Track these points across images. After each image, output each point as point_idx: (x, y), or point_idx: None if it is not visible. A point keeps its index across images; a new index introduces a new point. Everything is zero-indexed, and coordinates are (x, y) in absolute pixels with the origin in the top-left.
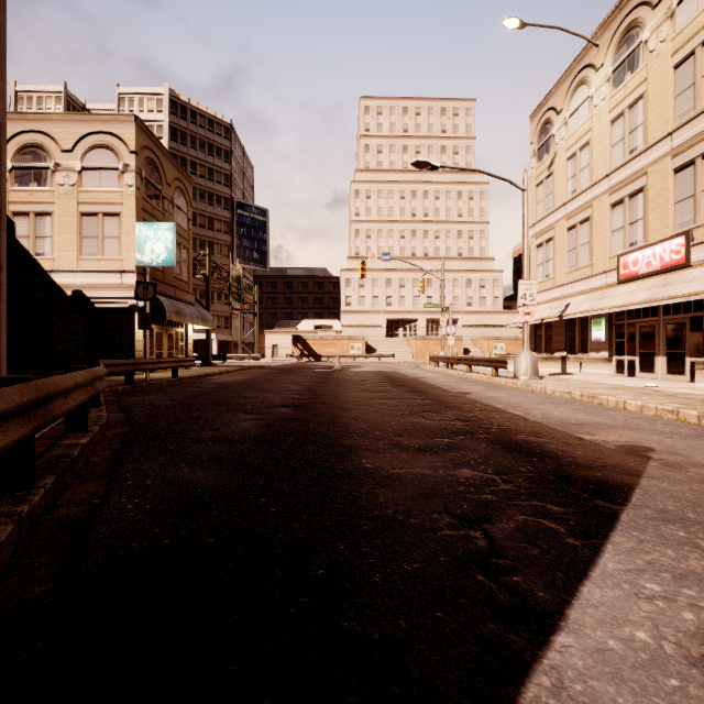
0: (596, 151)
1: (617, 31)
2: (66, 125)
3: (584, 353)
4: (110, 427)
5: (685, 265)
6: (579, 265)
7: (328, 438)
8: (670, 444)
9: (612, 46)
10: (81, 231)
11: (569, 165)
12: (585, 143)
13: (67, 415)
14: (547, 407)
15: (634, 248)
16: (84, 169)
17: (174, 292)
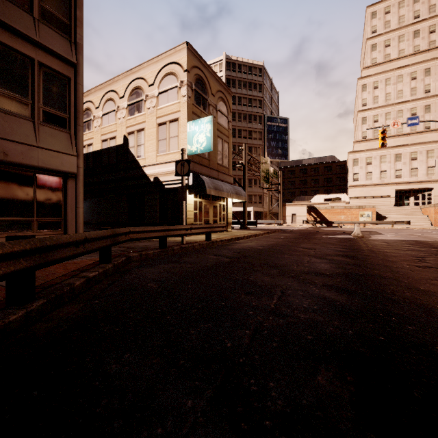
0: None
1: None
2: (151, 68)
3: None
4: None
5: None
6: None
7: None
8: None
9: None
10: (158, 136)
11: None
12: None
13: None
14: None
15: None
16: (159, 94)
17: (217, 174)
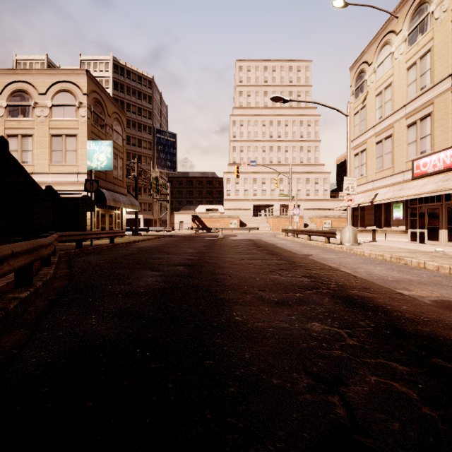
0: (396, 89)
1: (411, 6)
2: (42, 77)
3: (388, 227)
4: (55, 281)
5: None
6: (384, 167)
7: (208, 292)
8: None
9: (407, 17)
10: (51, 147)
11: (377, 100)
12: (388, 84)
13: (15, 274)
14: (368, 266)
15: (423, 155)
16: (53, 106)
17: (113, 186)
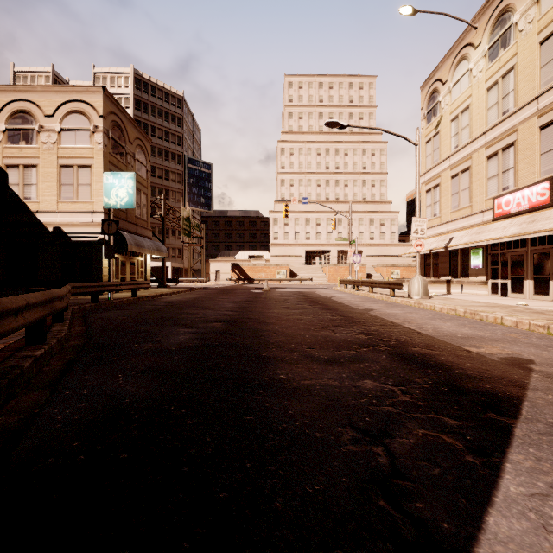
0: (475, 113)
1: (492, 15)
2: (48, 95)
3: (465, 277)
4: (70, 339)
5: (549, 205)
6: (460, 206)
7: (250, 350)
8: (547, 357)
9: (488, 28)
10: (60, 180)
11: (452, 125)
12: (466, 107)
13: (27, 330)
14: (436, 322)
15: (506, 191)
16: (62, 130)
17: (135, 228)
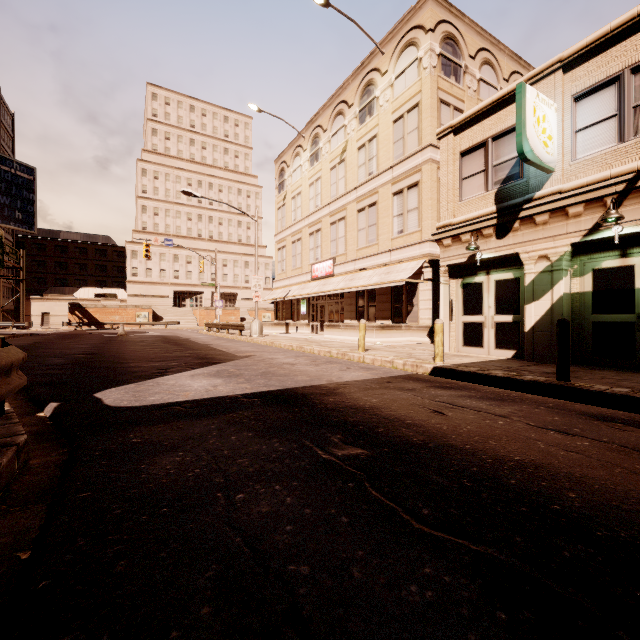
0: (304, 199)
1: (312, 134)
2: None
3: (299, 321)
4: None
5: (333, 275)
6: (297, 266)
7: (113, 361)
8: (265, 354)
9: (310, 141)
10: None
11: (293, 202)
12: (299, 192)
13: None
14: (243, 347)
15: (317, 261)
16: None
17: None
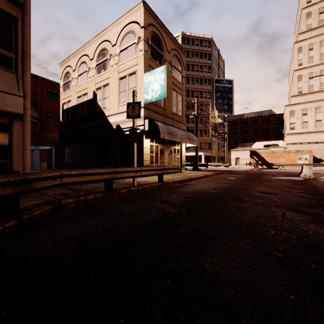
0: None
1: None
2: (114, 30)
3: None
4: None
5: None
6: None
7: None
8: None
9: None
10: (119, 89)
11: None
12: None
13: None
14: None
15: None
16: (120, 52)
17: (172, 122)
